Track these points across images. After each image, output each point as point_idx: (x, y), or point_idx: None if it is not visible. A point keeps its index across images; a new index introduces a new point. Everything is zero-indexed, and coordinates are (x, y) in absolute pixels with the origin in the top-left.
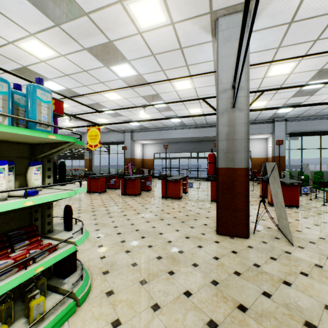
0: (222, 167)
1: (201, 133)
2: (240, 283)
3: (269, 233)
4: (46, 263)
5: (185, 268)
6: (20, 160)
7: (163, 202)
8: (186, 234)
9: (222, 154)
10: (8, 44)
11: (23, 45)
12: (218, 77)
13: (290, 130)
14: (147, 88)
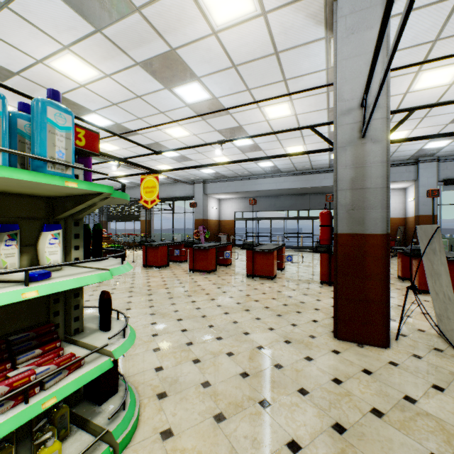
0: (343, 232)
1: (303, 182)
2: (384, 432)
3: (423, 341)
4: (62, 390)
5: (286, 397)
6: (31, 222)
7: (248, 282)
8: (286, 336)
9: (344, 212)
10: (37, 64)
11: (55, 64)
12: (336, 90)
13: (445, 176)
14: (225, 118)
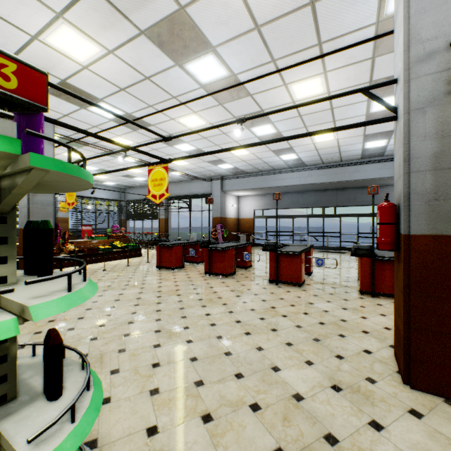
0: (420, 233)
1: (330, 176)
2: None
3: None
4: None
5: None
6: None
7: (272, 290)
8: (332, 377)
9: (421, 204)
10: (33, 42)
11: (52, 40)
12: (407, 29)
13: None
14: (245, 101)
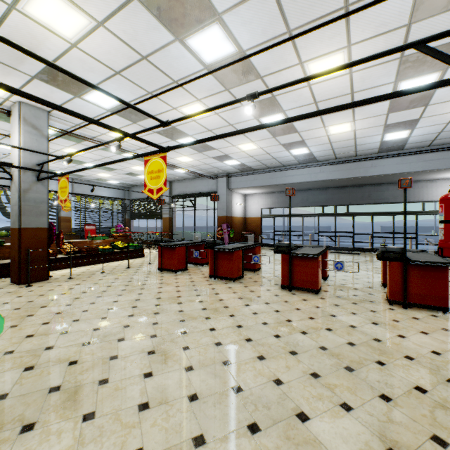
0: None
1: (344, 172)
2: None
3: None
4: None
5: None
6: None
7: (285, 298)
8: (383, 433)
9: None
10: (11, 12)
11: (32, 10)
12: None
13: None
14: (254, 85)
